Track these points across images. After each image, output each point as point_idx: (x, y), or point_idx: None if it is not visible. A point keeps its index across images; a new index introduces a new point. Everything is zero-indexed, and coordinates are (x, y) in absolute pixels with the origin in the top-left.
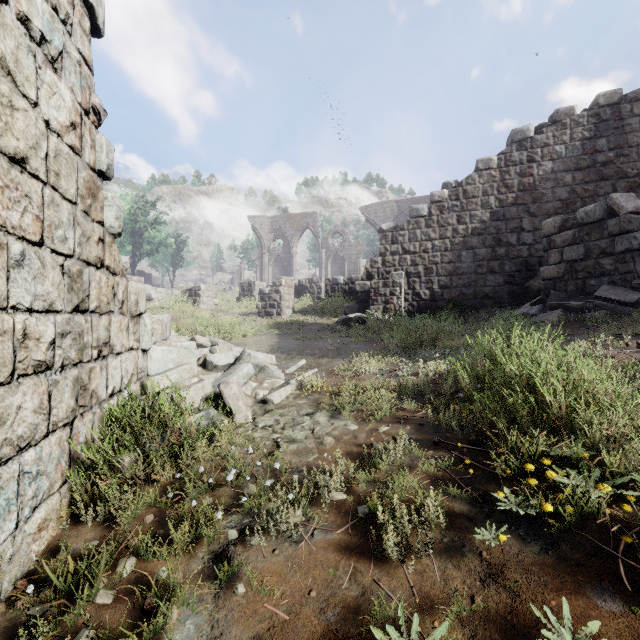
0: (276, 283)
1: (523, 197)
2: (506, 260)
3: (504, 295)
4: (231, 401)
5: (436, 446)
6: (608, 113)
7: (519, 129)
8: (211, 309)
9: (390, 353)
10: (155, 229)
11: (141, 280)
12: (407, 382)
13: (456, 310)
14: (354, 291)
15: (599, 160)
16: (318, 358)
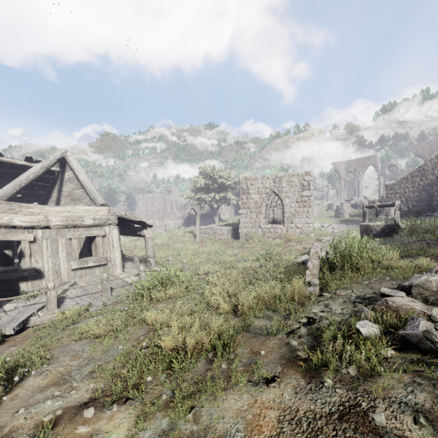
0: (342, 206)
1: None
2: None
3: None
4: (327, 230)
5: None
6: None
7: None
8: (316, 215)
9: None
10: None
11: None
12: None
13: (415, 215)
14: None
15: None
16: (348, 228)
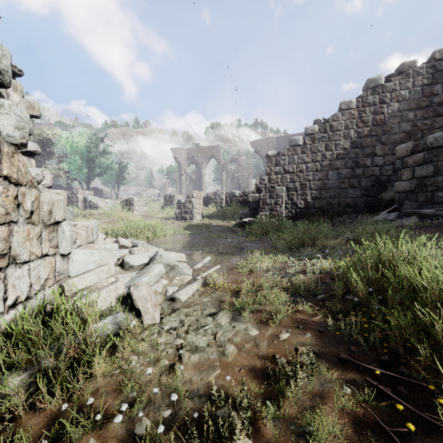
0: (189, 195)
1: (376, 130)
2: (363, 178)
3: (361, 204)
4: (140, 303)
5: (344, 364)
6: (442, 65)
7: (373, 78)
8: (142, 215)
9: (278, 251)
10: (104, 157)
11: (91, 193)
12: (299, 282)
13: (325, 216)
14: (247, 201)
15: (435, 101)
16: (220, 255)
